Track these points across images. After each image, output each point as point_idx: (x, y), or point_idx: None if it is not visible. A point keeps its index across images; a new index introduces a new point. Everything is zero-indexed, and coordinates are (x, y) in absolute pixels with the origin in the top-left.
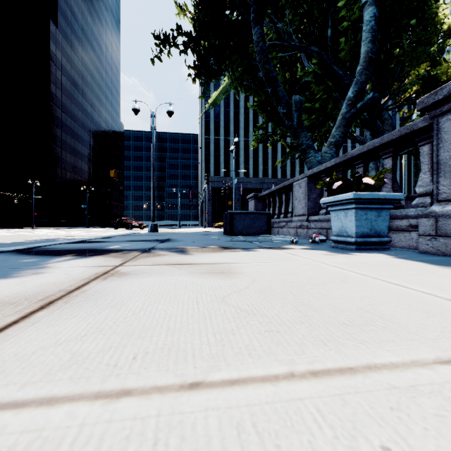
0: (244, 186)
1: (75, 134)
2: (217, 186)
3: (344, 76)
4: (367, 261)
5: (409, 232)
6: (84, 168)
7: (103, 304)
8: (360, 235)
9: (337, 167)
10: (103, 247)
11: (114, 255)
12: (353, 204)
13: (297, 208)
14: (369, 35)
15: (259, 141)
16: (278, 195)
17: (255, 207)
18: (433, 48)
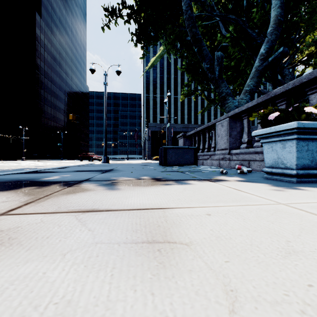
0: (174, 130)
1: (54, 94)
2: (155, 130)
3: (256, 37)
4: None
5: None
6: (60, 117)
7: None
8: (301, 166)
9: (259, 106)
10: (41, 178)
11: (32, 190)
12: (294, 134)
13: (219, 143)
14: (278, 2)
15: (186, 95)
16: (202, 134)
17: (183, 144)
18: None
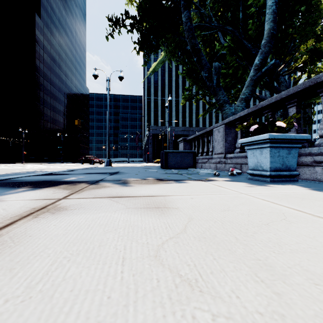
0: (176, 133)
1: (54, 96)
2: (156, 133)
3: (251, 48)
4: (289, 194)
5: (313, 166)
6: (60, 120)
7: (0, 264)
8: (273, 169)
9: (249, 115)
10: (62, 179)
11: (65, 187)
12: (268, 144)
13: (216, 148)
14: (271, 16)
15: (187, 100)
16: (201, 138)
17: (184, 148)
18: (317, 29)
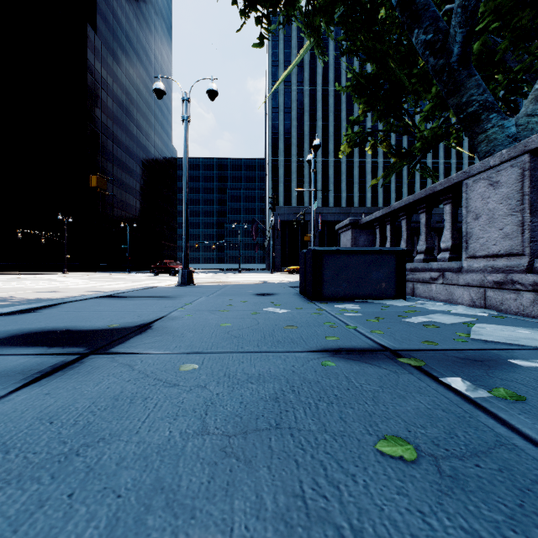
0: (324, 218)
1: (118, 161)
2: (287, 219)
3: None
4: None
5: None
6: (128, 201)
7: None
8: None
9: None
10: None
11: None
12: None
13: (479, 238)
14: None
15: (352, 144)
16: (407, 217)
17: (353, 242)
18: None
